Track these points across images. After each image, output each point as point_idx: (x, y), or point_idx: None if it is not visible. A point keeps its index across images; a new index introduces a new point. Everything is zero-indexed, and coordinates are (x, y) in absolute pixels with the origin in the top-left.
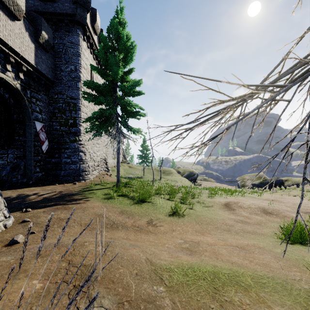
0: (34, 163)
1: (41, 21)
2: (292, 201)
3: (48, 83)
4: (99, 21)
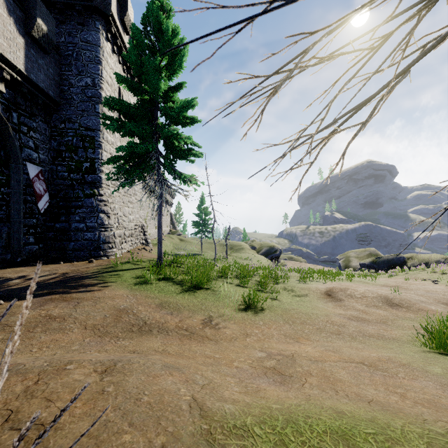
0: (24, 229)
1: (35, 1)
2: (423, 288)
3: (49, 104)
4: (131, 13)
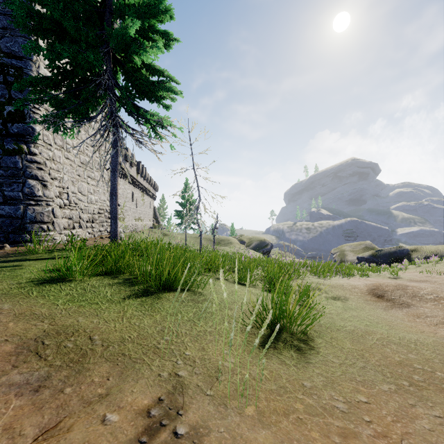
0: None
1: None
2: None
3: None
4: None
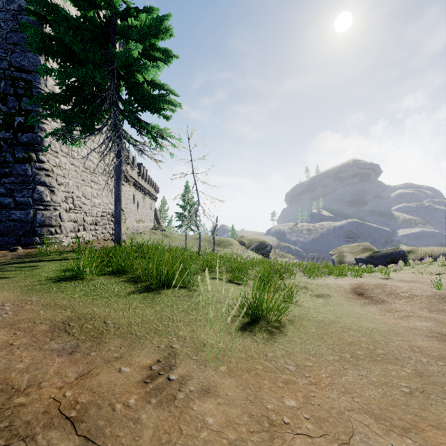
0: None
1: None
2: None
3: None
4: None
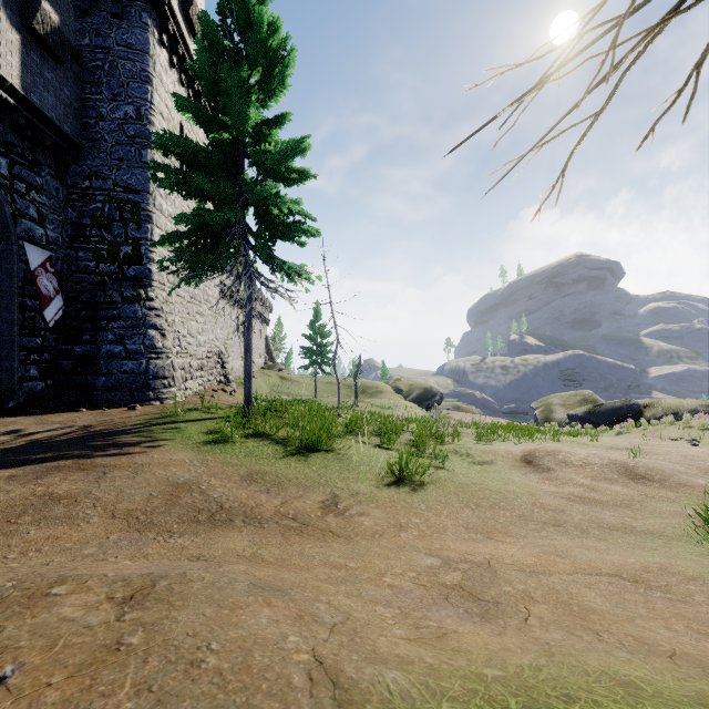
0: (21, 354)
1: None
2: (676, 451)
3: (64, 147)
4: (201, 2)
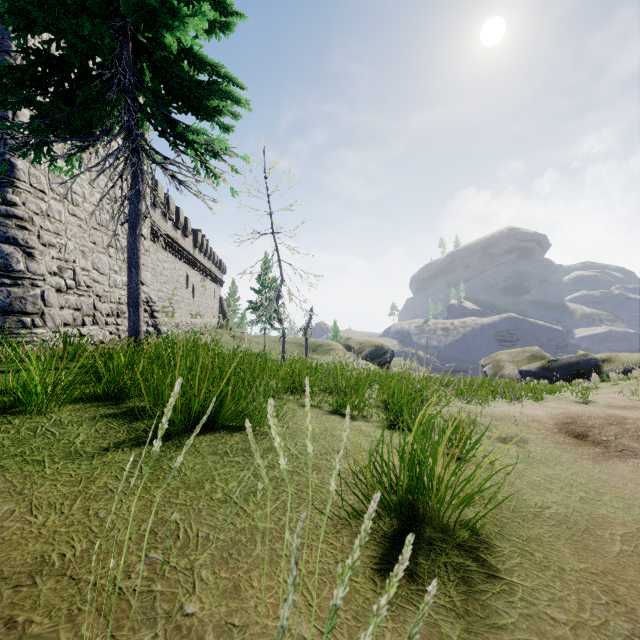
0: None
1: None
2: None
3: None
4: None
